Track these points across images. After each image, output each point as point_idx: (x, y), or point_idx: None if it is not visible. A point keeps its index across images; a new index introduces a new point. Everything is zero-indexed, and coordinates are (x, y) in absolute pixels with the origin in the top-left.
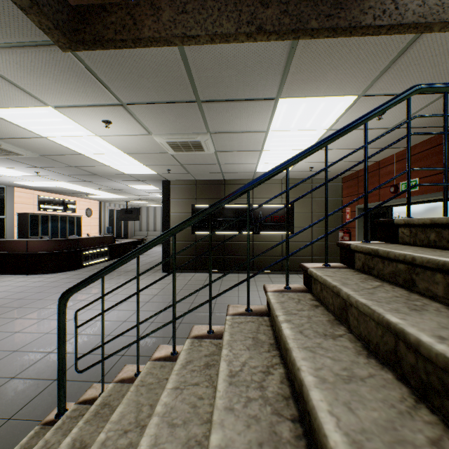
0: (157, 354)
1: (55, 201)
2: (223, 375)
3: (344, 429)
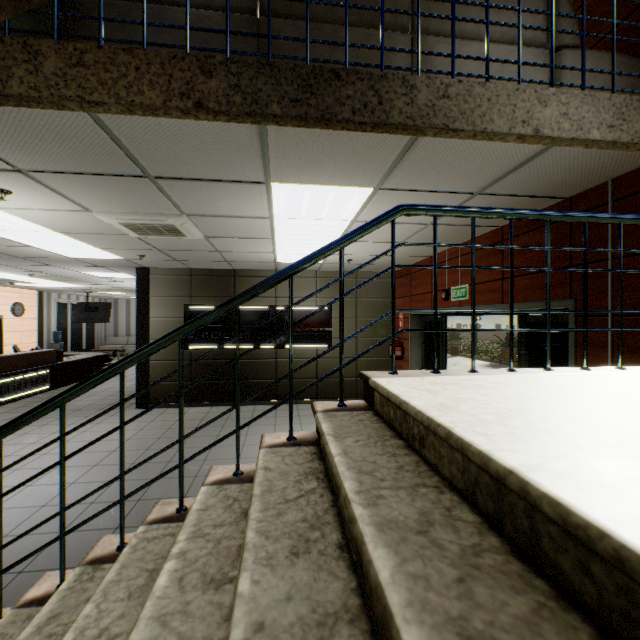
0: (32, 593)
1: None
2: None
3: None
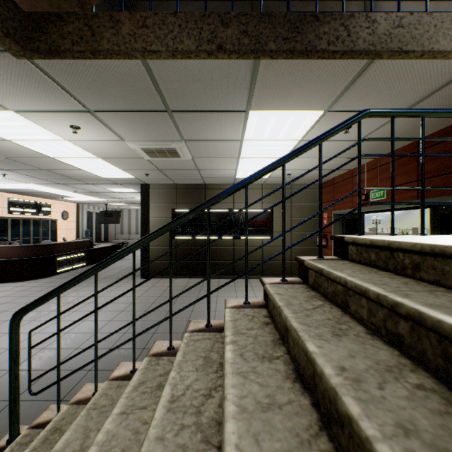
0: (116, 373)
1: (27, 204)
2: (164, 401)
3: None
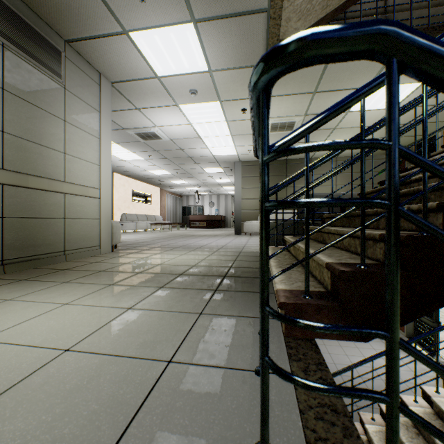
0: None
1: None
2: None
3: None
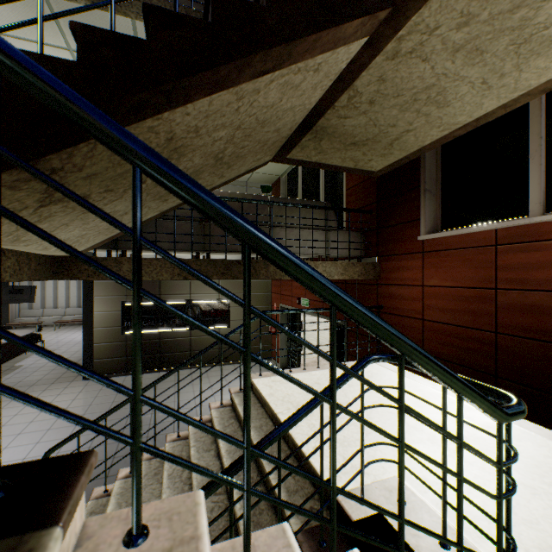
0: (120, 475)
1: None
2: (165, 476)
3: (198, 480)
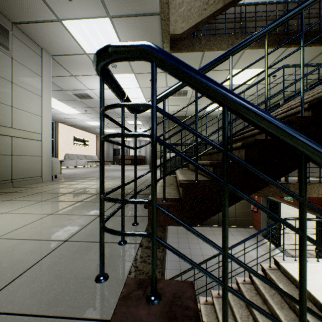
0: (201, 301)
1: None
2: (238, 318)
3: None
